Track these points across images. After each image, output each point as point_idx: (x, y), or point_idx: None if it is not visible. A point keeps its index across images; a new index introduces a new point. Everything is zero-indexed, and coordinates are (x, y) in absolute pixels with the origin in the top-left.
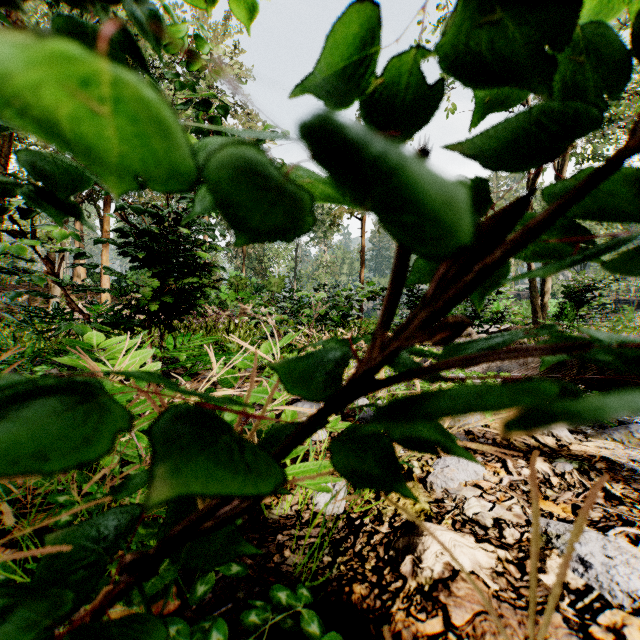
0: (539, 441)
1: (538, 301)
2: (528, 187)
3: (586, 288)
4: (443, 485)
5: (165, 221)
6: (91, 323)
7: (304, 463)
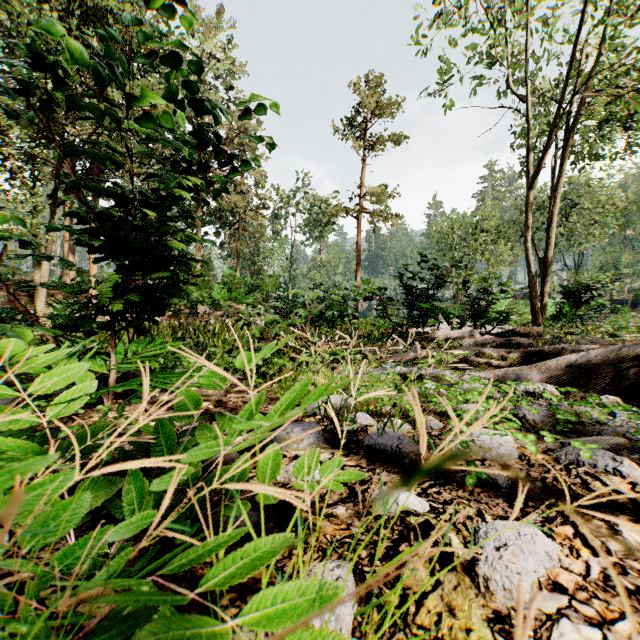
0: (607, 485)
1: (538, 301)
2: (528, 185)
3: (585, 288)
4: (506, 584)
5: (129, 203)
6: (34, 326)
7: (283, 585)
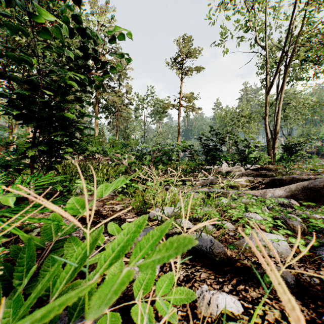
0: None
1: (271, 152)
2: (266, 92)
3: (294, 145)
4: None
5: (39, 89)
6: None
7: None
